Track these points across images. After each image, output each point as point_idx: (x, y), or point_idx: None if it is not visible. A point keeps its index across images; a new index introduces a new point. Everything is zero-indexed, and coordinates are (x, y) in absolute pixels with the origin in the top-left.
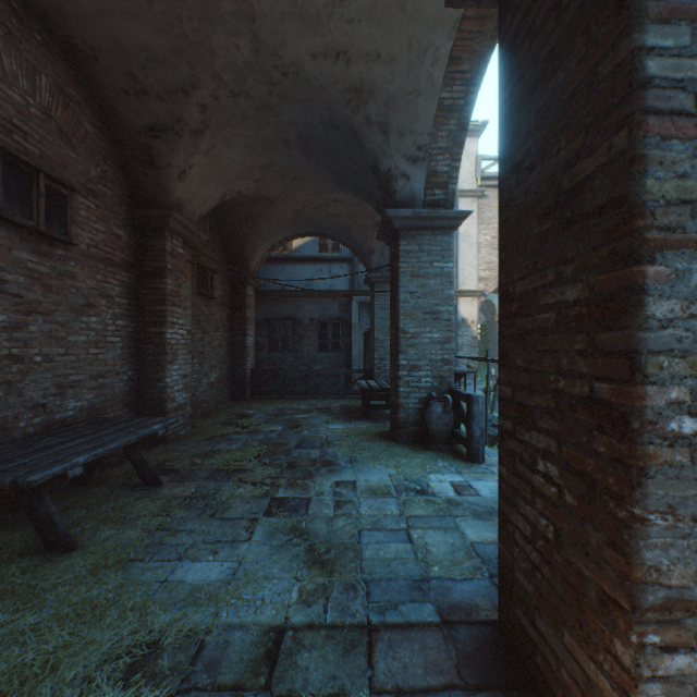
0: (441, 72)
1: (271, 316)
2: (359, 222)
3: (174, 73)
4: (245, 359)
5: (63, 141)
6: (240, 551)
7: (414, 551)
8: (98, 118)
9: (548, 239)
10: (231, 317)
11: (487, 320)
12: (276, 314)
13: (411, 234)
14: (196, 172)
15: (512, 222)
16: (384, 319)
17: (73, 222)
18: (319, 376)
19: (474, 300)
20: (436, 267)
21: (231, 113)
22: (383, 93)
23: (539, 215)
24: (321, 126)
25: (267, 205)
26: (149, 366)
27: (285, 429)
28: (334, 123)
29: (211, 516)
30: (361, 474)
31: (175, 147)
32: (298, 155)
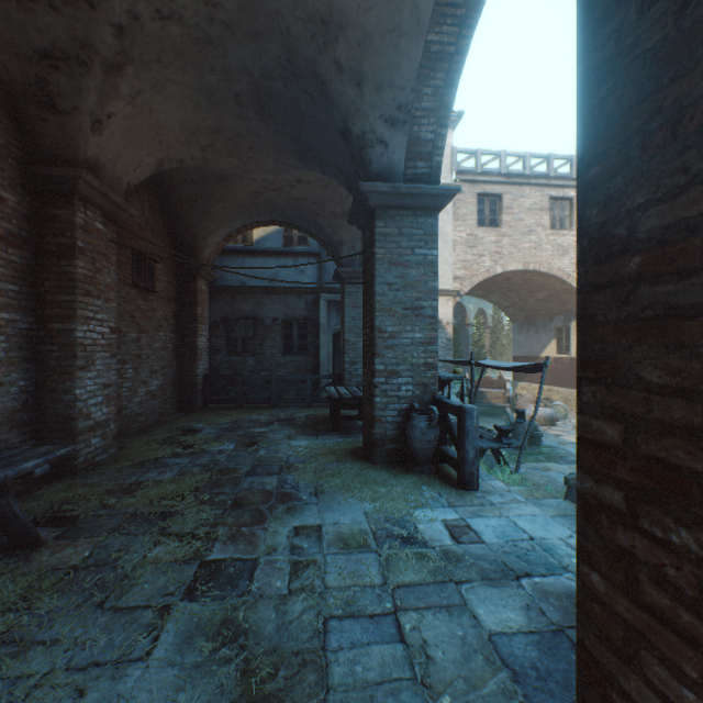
0: (429, 3)
1: (229, 315)
2: (328, 209)
3: None
4: (196, 364)
5: None
6: (125, 686)
7: (409, 662)
8: None
9: None
10: (179, 314)
11: (458, 323)
12: (234, 312)
13: (389, 214)
14: (118, 125)
15: (626, 95)
16: (356, 319)
17: None
18: (284, 381)
19: (449, 300)
20: (418, 254)
21: (160, 45)
22: (357, 27)
23: None
24: (280, 75)
25: (219, 183)
26: (52, 373)
27: (238, 448)
28: (296, 70)
29: (99, 606)
30: (328, 513)
31: (83, 84)
32: (254, 116)
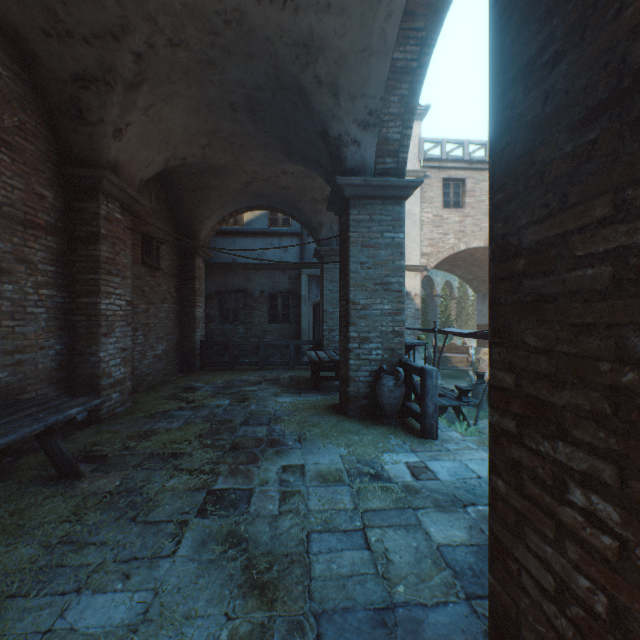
0: (395, 28)
1: (222, 288)
2: (309, 196)
3: (101, 12)
4: (194, 331)
5: None
6: (159, 573)
7: (373, 562)
8: (14, 60)
9: (595, 153)
10: (180, 288)
11: (426, 294)
12: (227, 286)
13: (361, 203)
14: (134, 132)
15: (516, 148)
16: (333, 291)
17: None
18: (270, 347)
19: (417, 274)
20: (386, 237)
21: (170, 67)
22: (334, 49)
23: (574, 122)
24: (269, 87)
25: (215, 175)
26: (81, 339)
27: (232, 403)
28: (282, 83)
29: (132, 520)
30: (310, 455)
31: (108, 101)
32: (246, 120)
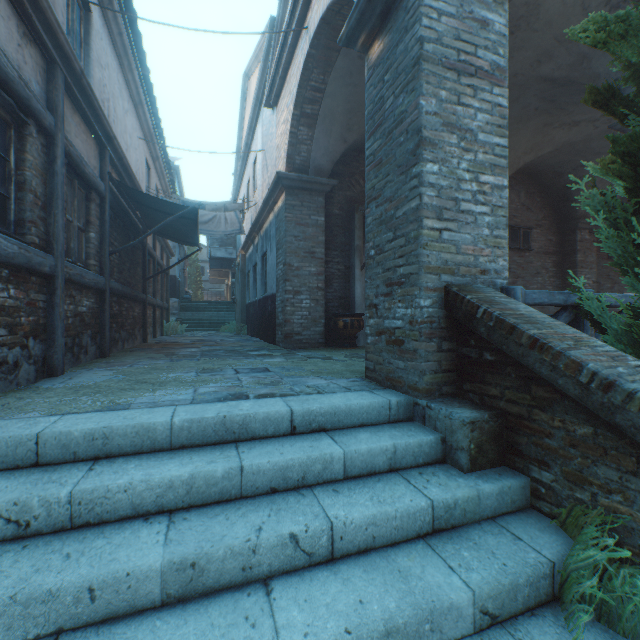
0: None
1: None
2: None
3: (574, 162)
4: None
5: (527, 211)
6: None
7: None
8: (540, 193)
9: None
10: None
11: None
12: None
13: None
14: None
15: None
16: None
17: (530, 241)
18: None
19: None
20: None
21: None
22: None
23: None
24: None
25: None
26: None
27: None
28: None
29: None
30: None
31: (578, 189)
32: None
